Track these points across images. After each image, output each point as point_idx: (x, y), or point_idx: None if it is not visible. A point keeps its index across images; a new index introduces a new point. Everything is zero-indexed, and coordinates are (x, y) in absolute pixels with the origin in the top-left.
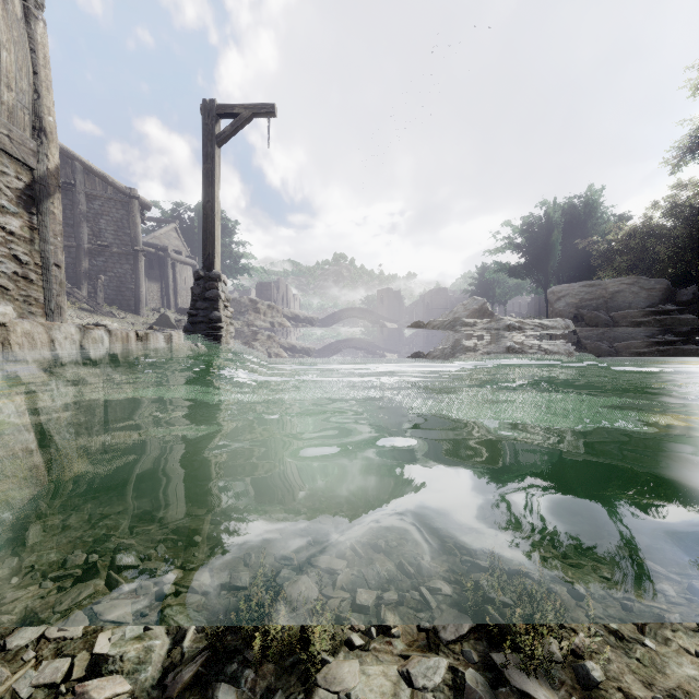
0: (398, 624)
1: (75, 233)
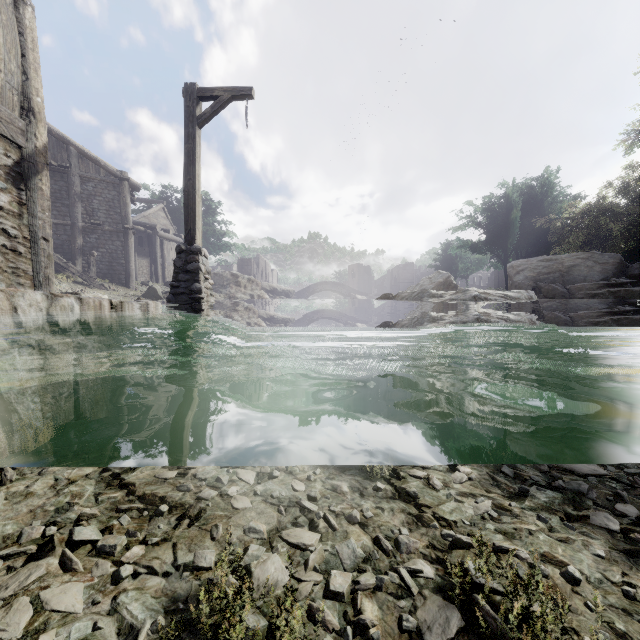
0: (376, 622)
1: (70, 212)
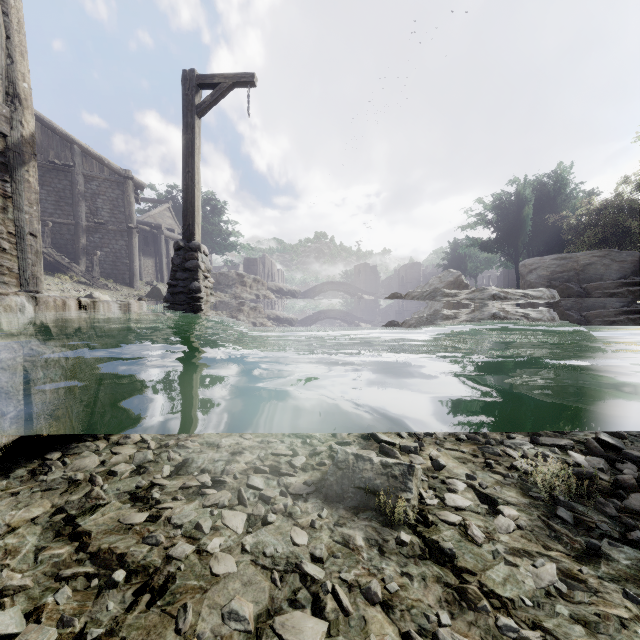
0: None
1: (74, 211)
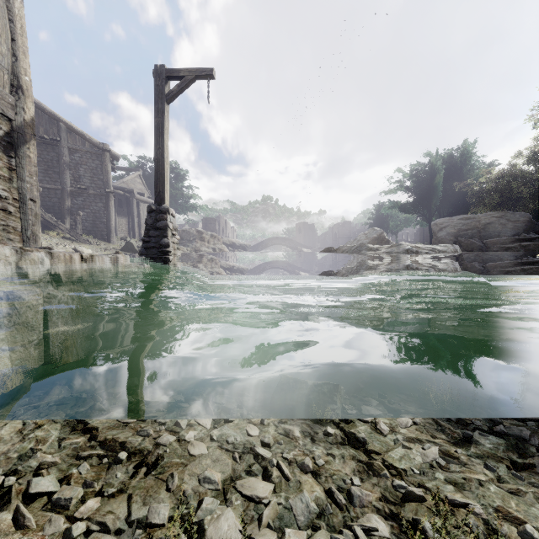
0: None
1: (60, 178)
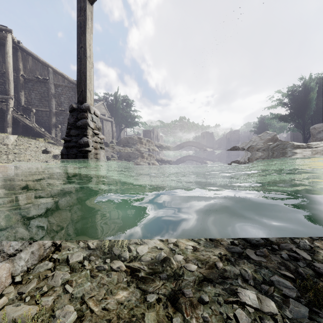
0: None
1: (49, 104)
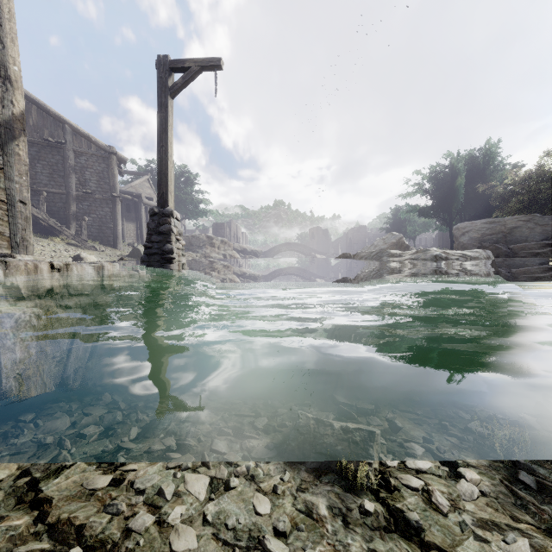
0: None
1: (66, 182)
